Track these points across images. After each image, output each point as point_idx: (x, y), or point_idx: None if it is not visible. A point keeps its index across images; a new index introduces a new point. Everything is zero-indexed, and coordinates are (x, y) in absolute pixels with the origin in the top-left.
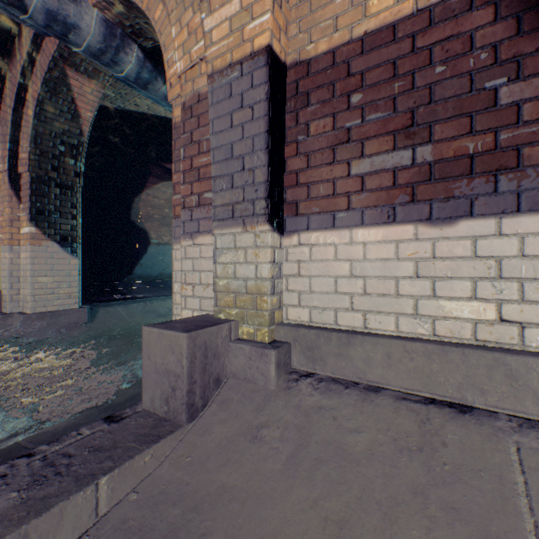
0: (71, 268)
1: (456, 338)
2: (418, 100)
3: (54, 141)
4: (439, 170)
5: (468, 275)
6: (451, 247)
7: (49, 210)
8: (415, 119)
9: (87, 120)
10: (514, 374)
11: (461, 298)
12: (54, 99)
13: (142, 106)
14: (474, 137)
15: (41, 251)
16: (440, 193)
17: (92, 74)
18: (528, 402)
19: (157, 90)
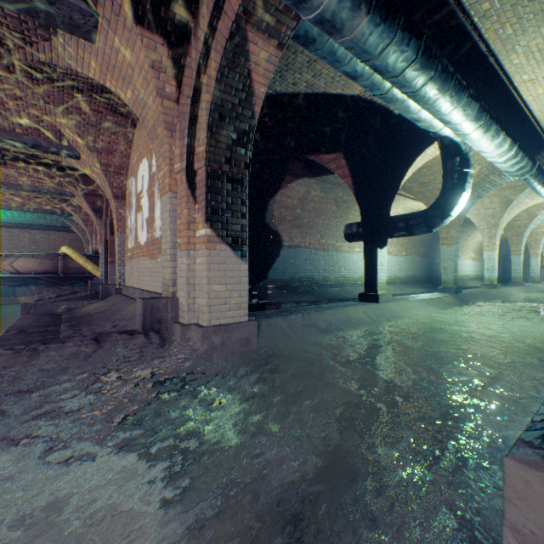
0: (240, 274)
1: None
2: None
3: (227, 129)
4: None
5: None
6: None
7: (221, 208)
8: None
9: (259, 98)
10: None
11: None
12: (230, 76)
13: (300, 84)
14: None
15: (215, 255)
16: None
17: (272, 31)
18: None
19: (355, 27)
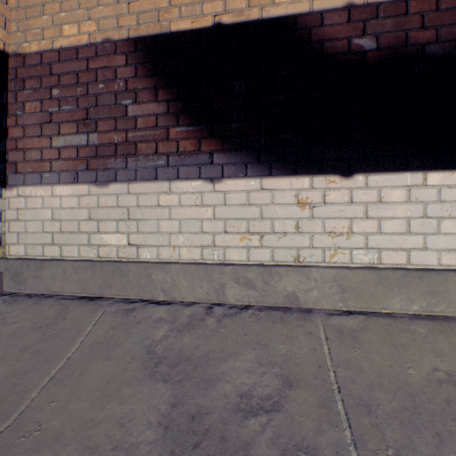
0: None
1: (109, 257)
2: (91, 103)
3: None
4: (101, 151)
5: (115, 218)
6: (107, 200)
7: None
8: (89, 115)
9: None
10: (124, 274)
11: (112, 232)
12: None
13: None
14: (118, 133)
15: None
16: (102, 165)
17: None
18: (129, 289)
19: None
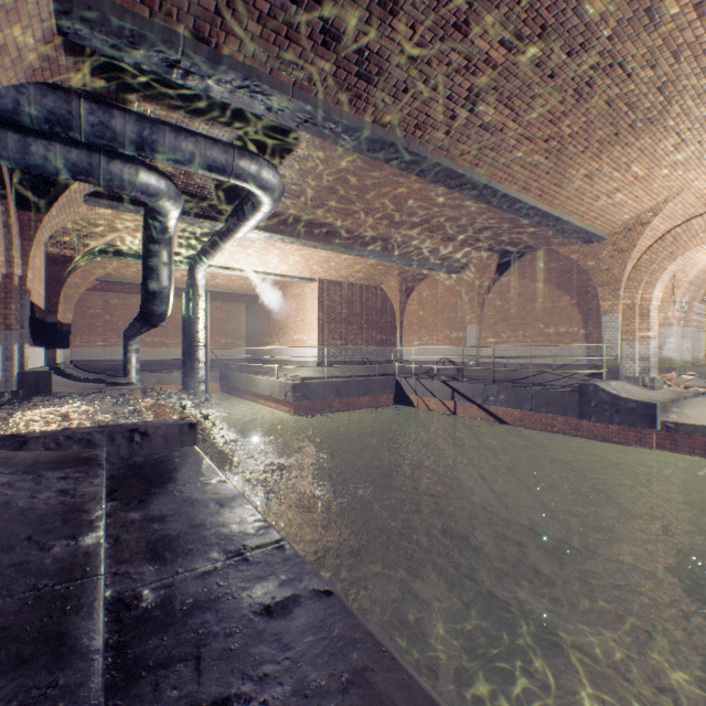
0: None
1: None
2: None
3: None
4: None
5: None
6: None
7: None
8: None
9: None
10: None
11: None
12: None
13: None
14: None
15: None
16: None
17: None
18: None
19: None
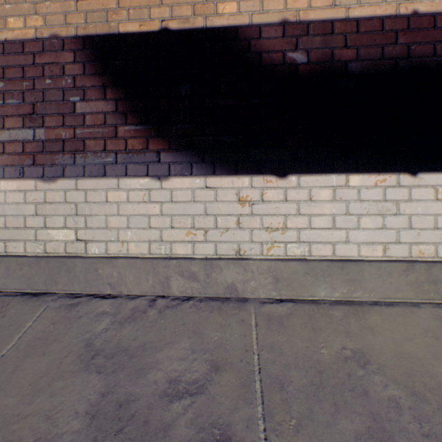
0: None
1: (57, 253)
2: (38, 98)
3: None
4: (49, 146)
5: (63, 214)
6: (55, 196)
7: None
8: (36, 110)
9: None
10: (71, 269)
11: (60, 228)
12: None
13: None
14: (66, 129)
15: None
16: (49, 161)
17: None
18: (76, 284)
19: None
